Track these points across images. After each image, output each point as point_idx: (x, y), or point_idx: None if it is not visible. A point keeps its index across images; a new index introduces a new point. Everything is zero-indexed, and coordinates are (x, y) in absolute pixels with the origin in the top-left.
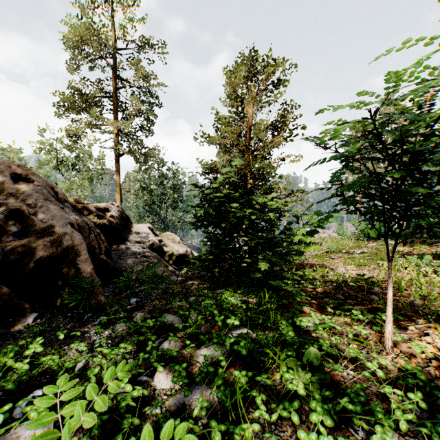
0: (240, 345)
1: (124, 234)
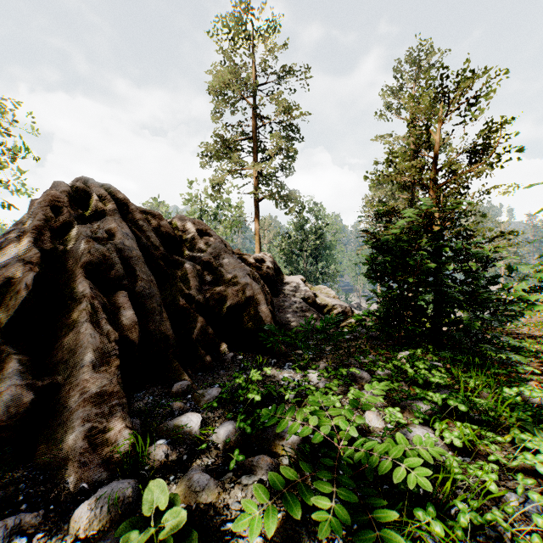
0: (456, 400)
1: (278, 287)
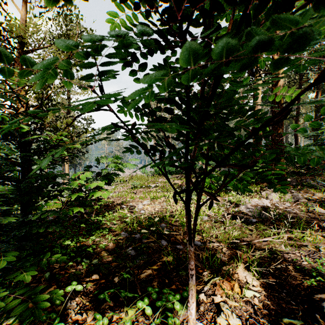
0: None
1: None
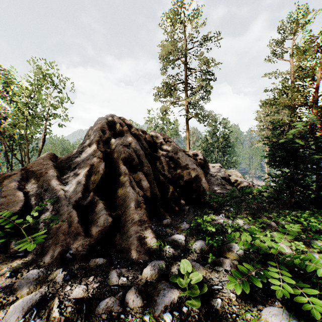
0: None
1: (205, 170)
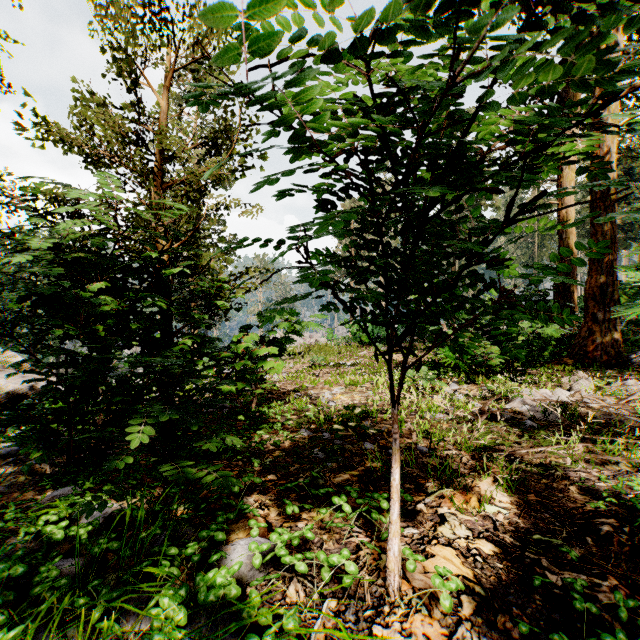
0: None
1: None
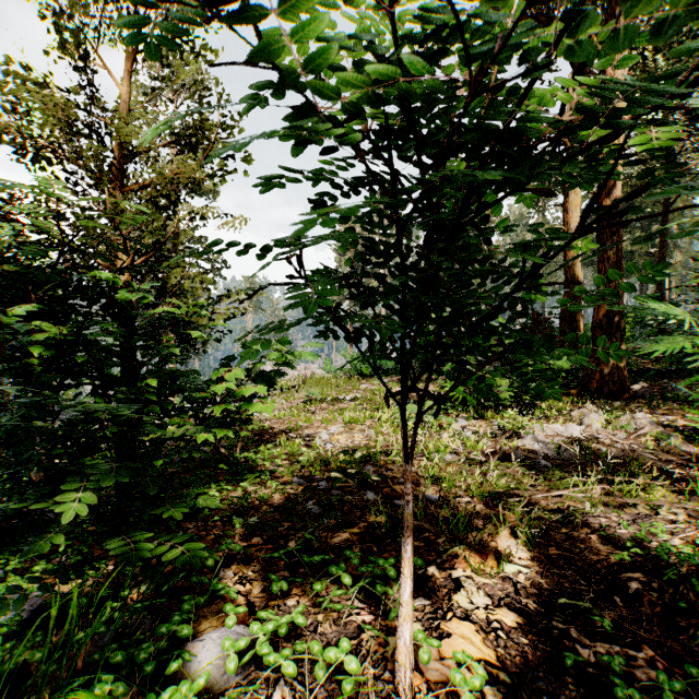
0: None
1: None
